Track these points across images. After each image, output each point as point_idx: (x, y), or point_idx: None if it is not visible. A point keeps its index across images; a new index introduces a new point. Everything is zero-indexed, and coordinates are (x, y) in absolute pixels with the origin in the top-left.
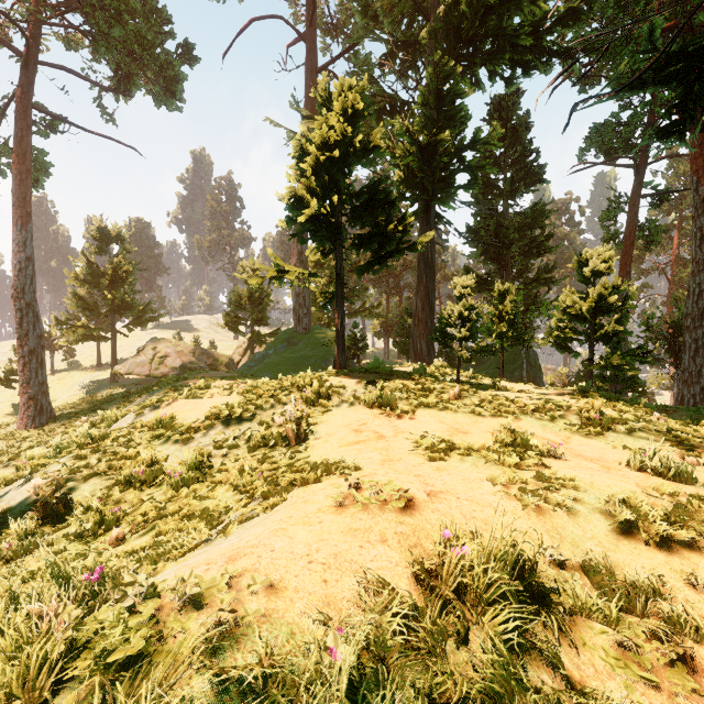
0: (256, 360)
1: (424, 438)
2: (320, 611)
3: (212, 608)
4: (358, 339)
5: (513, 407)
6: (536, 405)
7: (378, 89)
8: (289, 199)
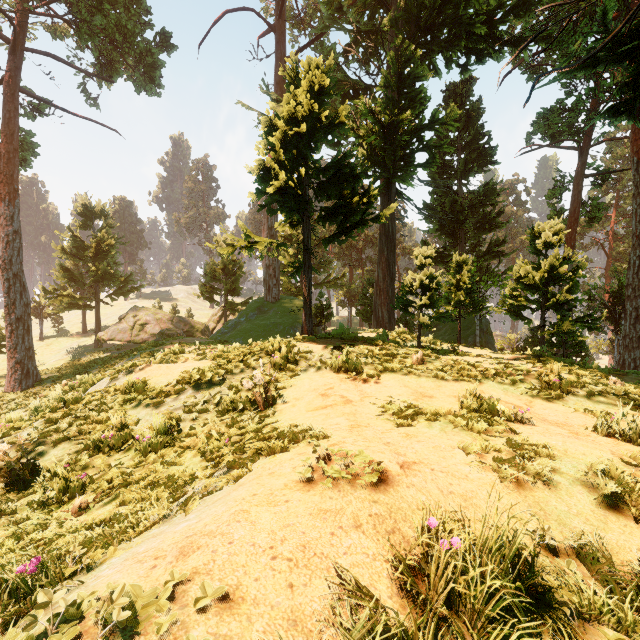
0: (229, 327)
1: (390, 402)
2: (284, 635)
3: (147, 636)
4: (323, 307)
5: (474, 371)
6: (496, 369)
7: (343, 75)
8: (259, 171)
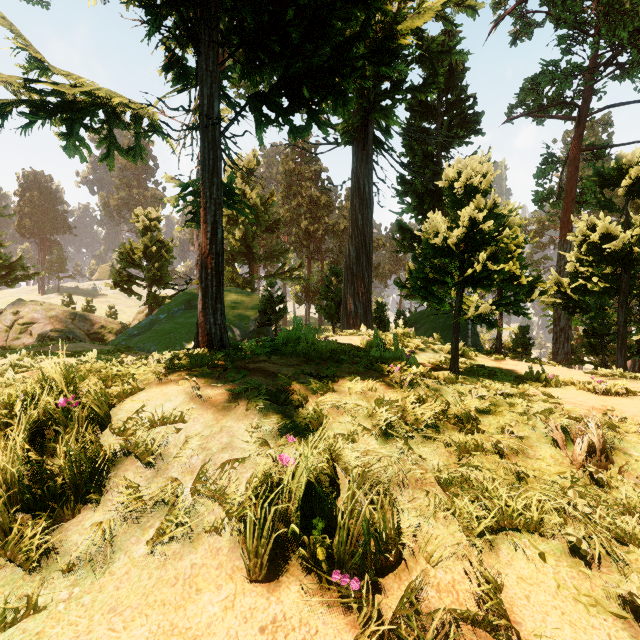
0: (142, 326)
1: None
2: None
3: None
4: (274, 301)
5: None
6: None
7: None
8: None
